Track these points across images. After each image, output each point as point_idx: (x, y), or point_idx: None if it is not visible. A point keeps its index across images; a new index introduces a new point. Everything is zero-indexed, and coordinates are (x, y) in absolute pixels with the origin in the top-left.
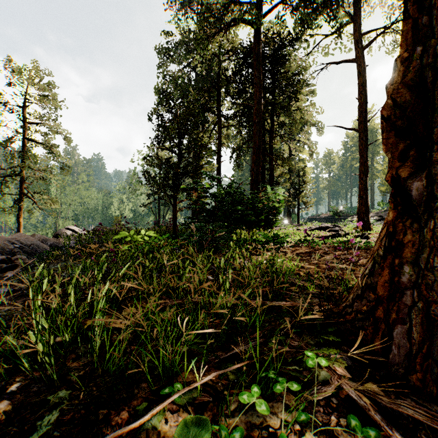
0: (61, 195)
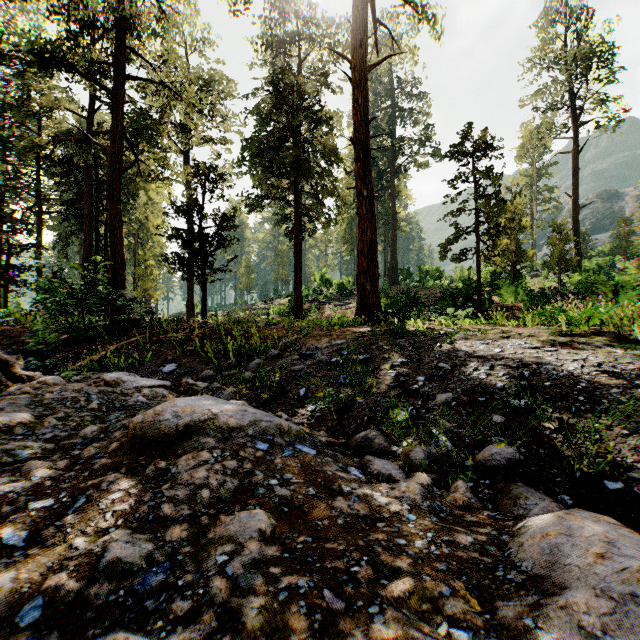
0: None
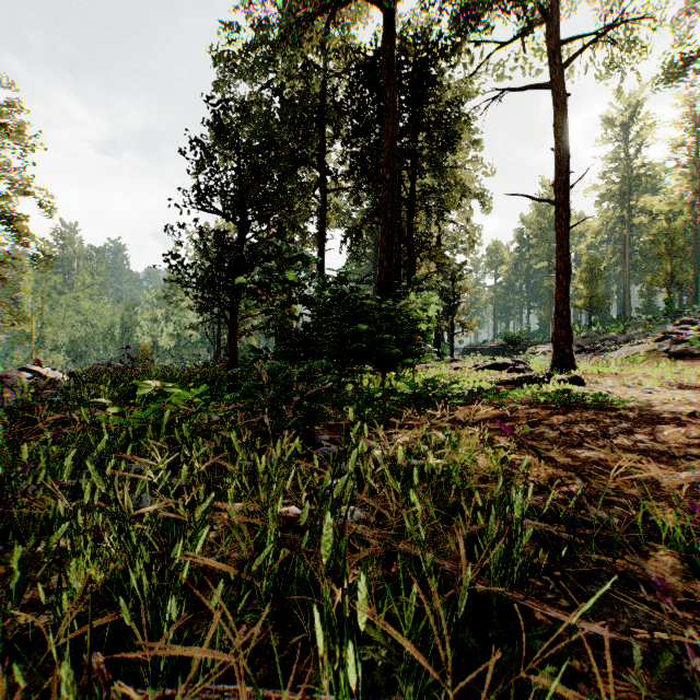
0: (44, 308)
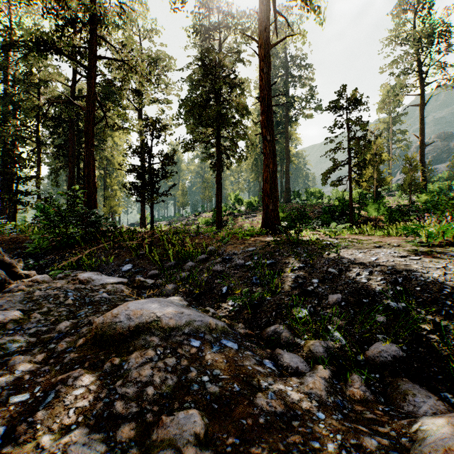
0: None
